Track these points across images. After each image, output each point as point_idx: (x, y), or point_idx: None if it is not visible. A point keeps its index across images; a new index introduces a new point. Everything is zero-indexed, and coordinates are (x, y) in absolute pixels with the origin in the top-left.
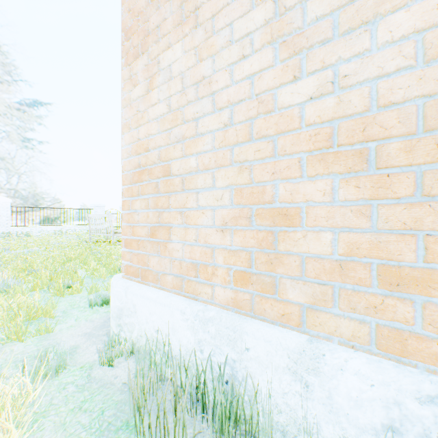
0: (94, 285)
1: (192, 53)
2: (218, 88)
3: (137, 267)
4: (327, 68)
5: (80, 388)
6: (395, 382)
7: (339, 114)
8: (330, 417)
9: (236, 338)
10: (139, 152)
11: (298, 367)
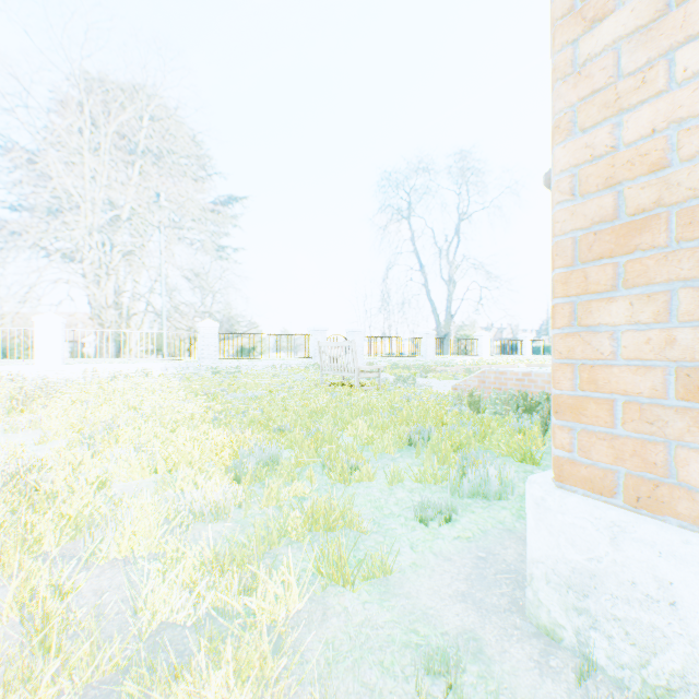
0: (395, 469)
1: None
2: None
3: (607, 469)
4: None
5: None
6: None
7: None
8: None
9: None
10: (619, 181)
11: None
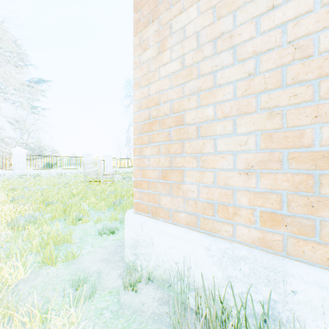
0: (99, 216)
1: (210, 12)
2: (241, 41)
3: (148, 205)
4: None
5: (115, 314)
6: None
7: None
8: None
9: (277, 279)
10: (150, 106)
11: None
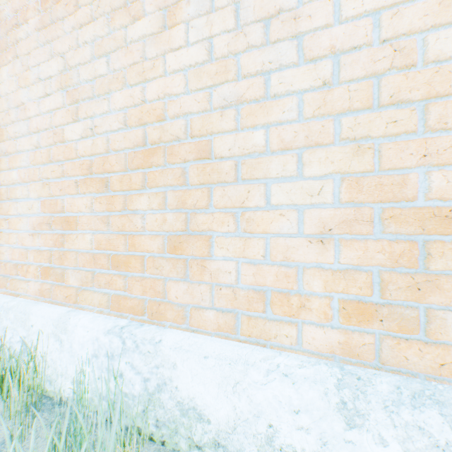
0: None
1: (12, 78)
2: (30, 115)
3: None
4: (91, 117)
5: None
6: (98, 326)
7: (93, 152)
8: (72, 359)
9: (26, 319)
10: None
11: (58, 331)
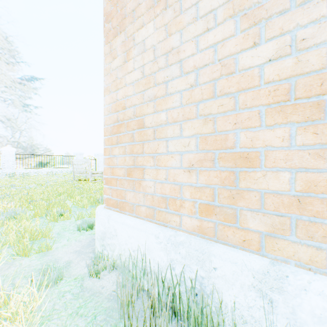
0: (79, 213)
1: (163, 29)
2: (185, 56)
3: (116, 200)
4: (284, 34)
5: (75, 296)
6: None
7: (297, 72)
8: None
9: (204, 259)
10: (118, 110)
11: (263, 286)
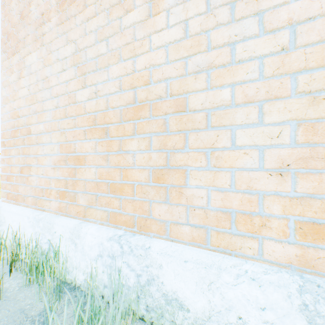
0: None
1: (40, 60)
2: (52, 85)
3: (13, 194)
4: (95, 84)
5: None
6: (102, 234)
7: (96, 109)
8: (83, 257)
9: (51, 227)
10: (14, 117)
11: (73, 236)
